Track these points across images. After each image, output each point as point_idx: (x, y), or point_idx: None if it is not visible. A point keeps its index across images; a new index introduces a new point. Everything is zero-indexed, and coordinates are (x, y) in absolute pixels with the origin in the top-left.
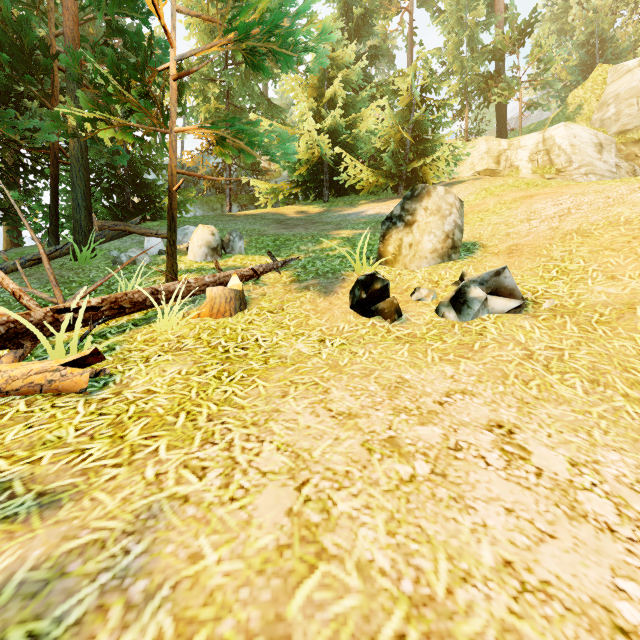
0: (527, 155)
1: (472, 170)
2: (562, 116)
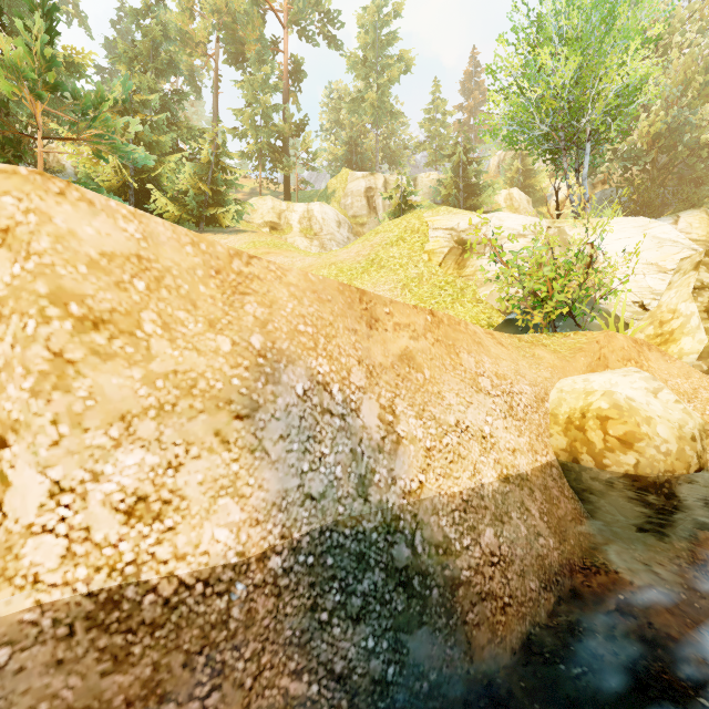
0: (298, 218)
1: (262, 219)
2: (325, 194)
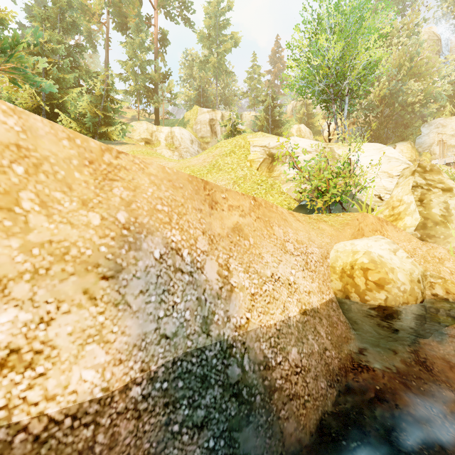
0: (164, 137)
1: (140, 136)
2: (182, 122)
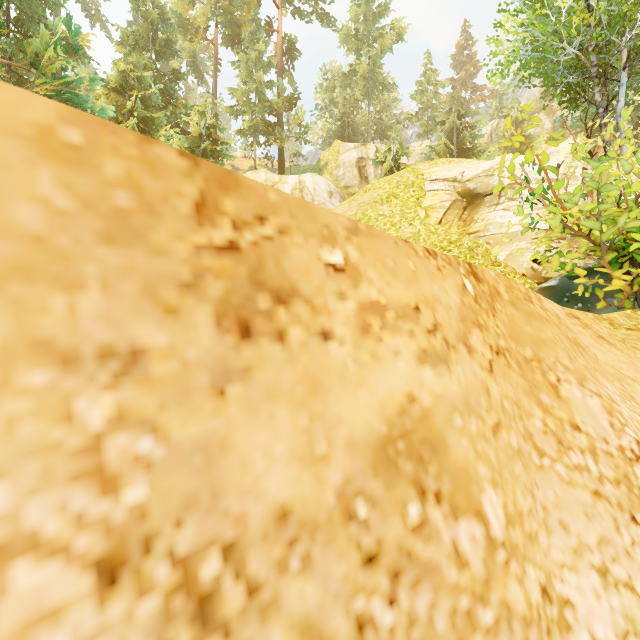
0: (290, 189)
1: None
2: (317, 167)
